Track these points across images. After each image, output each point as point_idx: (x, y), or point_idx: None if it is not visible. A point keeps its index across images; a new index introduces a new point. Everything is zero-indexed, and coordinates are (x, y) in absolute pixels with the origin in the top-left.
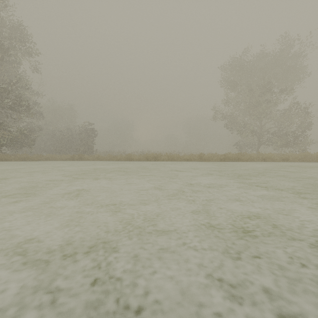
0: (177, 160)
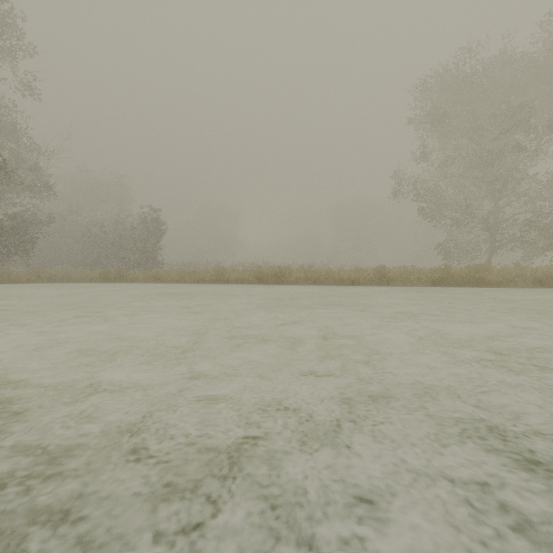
0: (325, 281)
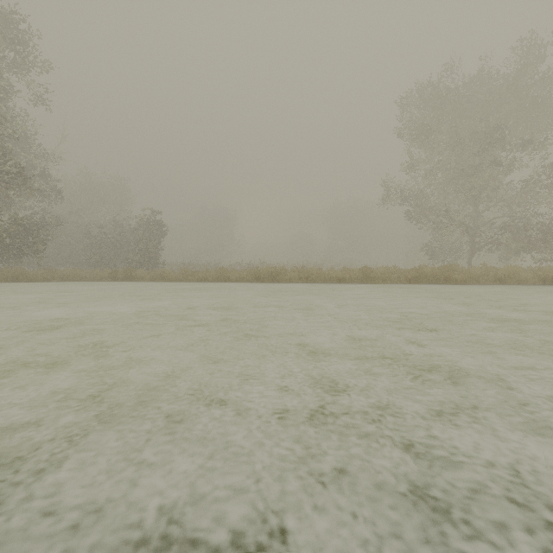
0: (316, 280)
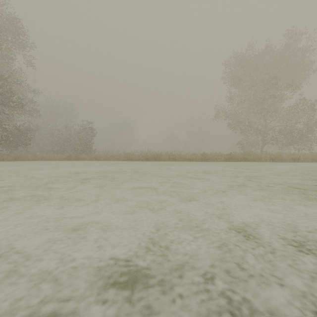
0: (178, 160)
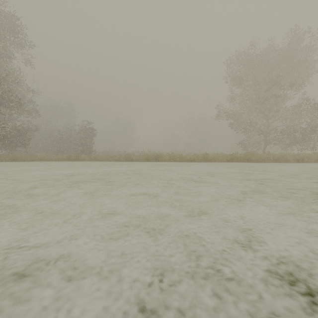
0: (179, 160)
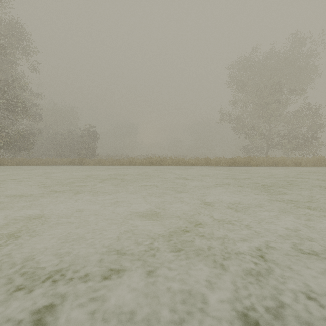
0: (182, 164)
